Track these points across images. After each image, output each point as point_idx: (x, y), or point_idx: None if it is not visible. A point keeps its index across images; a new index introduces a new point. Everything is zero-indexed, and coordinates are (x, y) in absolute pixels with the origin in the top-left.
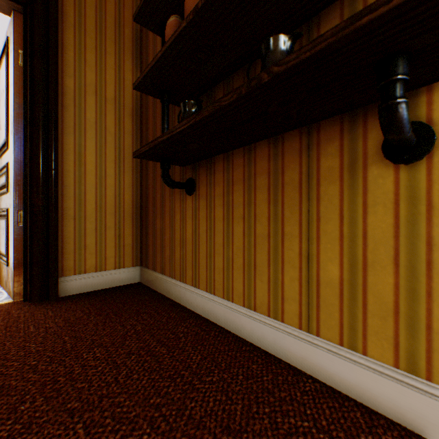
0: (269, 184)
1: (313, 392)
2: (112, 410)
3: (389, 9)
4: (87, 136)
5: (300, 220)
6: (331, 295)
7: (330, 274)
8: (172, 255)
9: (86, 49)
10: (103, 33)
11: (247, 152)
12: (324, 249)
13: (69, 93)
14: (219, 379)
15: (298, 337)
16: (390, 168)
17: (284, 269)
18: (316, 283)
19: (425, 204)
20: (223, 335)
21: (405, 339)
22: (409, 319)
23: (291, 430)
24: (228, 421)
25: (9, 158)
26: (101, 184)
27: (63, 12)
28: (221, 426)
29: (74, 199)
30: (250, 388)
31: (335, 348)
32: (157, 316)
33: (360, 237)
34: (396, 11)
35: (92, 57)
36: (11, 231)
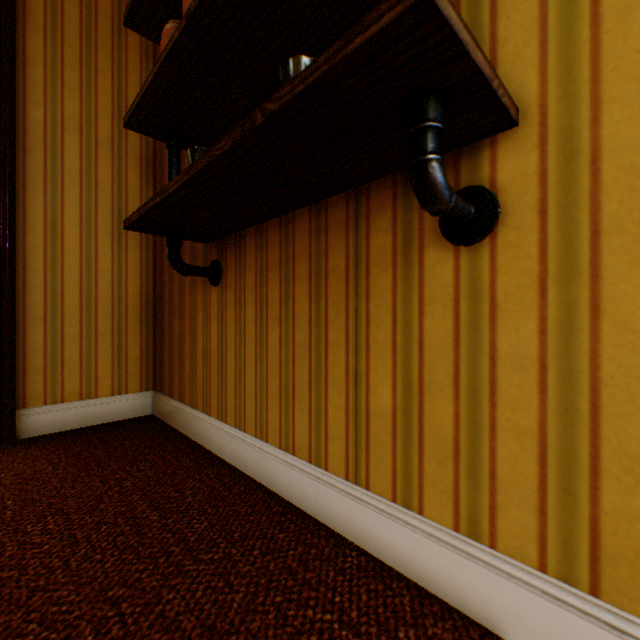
0: (310, 272)
1: (354, 569)
2: (44, 610)
3: (381, 29)
4: (66, 196)
5: (346, 323)
6: (383, 430)
7: (381, 400)
8: (193, 374)
9: (64, 64)
10: (93, 42)
11: (285, 224)
12: (374, 365)
13: (36, 130)
14: (223, 557)
15: (343, 491)
16: (450, 251)
17: (328, 393)
18: (366, 414)
19: (489, 302)
20: (251, 490)
21: (467, 491)
22: (470, 463)
23: (304, 627)
24: (215, 618)
25: None
26: (90, 269)
27: (26, 7)
28: (203, 626)
29: (44, 290)
30: (265, 568)
31: (386, 506)
32: (161, 465)
33: (416, 348)
34: (390, 32)
35: (75, 76)
36: None
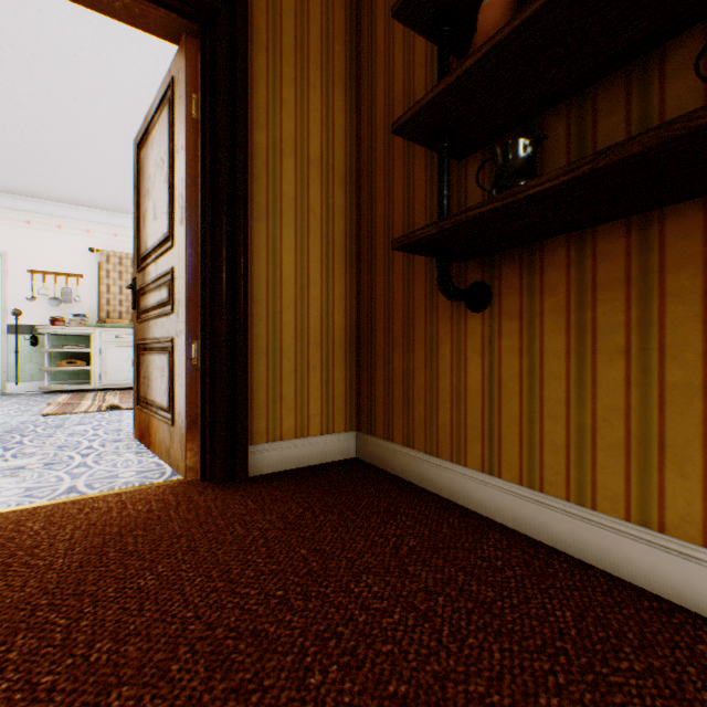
0: (706, 287)
1: None
2: None
3: None
4: (283, 222)
5: None
6: None
7: None
8: (431, 416)
9: (281, 83)
10: (305, 55)
11: (638, 227)
12: None
13: (260, 155)
14: (647, 669)
15: None
16: None
17: None
18: None
19: None
20: (580, 570)
21: None
22: None
23: None
24: None
25: (175, 261)
26: (302, 298)
27: (252, 28)
28: None
29: (266, 322)
30: None
31: None
32: (428, 522)
33: None
34: None
35: (290, 94)
36: (179, 372)
